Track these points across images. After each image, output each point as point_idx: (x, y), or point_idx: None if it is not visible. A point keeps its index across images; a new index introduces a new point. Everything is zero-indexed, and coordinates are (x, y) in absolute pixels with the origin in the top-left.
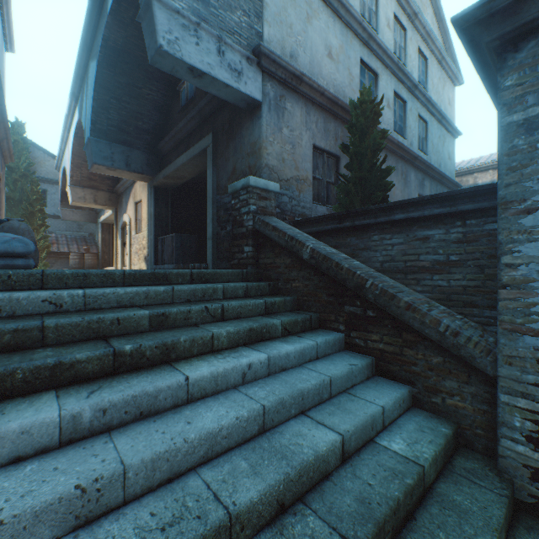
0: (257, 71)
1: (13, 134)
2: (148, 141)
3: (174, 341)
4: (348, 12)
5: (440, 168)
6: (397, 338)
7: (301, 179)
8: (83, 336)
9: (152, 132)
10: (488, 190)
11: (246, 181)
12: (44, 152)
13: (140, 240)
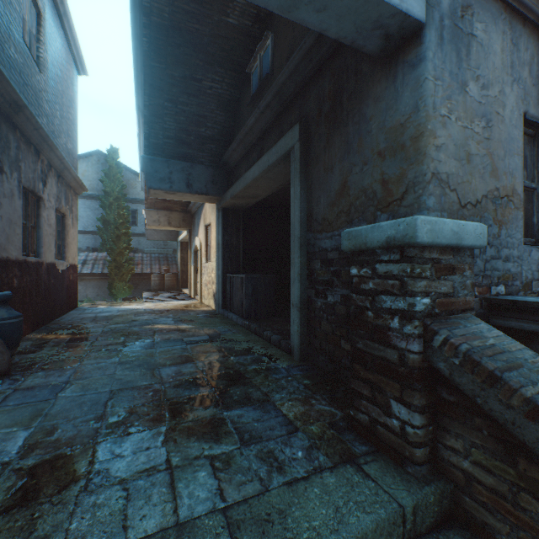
0: None
1: (109, 160)
2: (213, 152)
3: None
4: None
5: None
6: None
7: (501, 196)
8: None
9: (217, 139)
10: None
11: (401, 229)
12: (134, 174)
13: (209, 271)
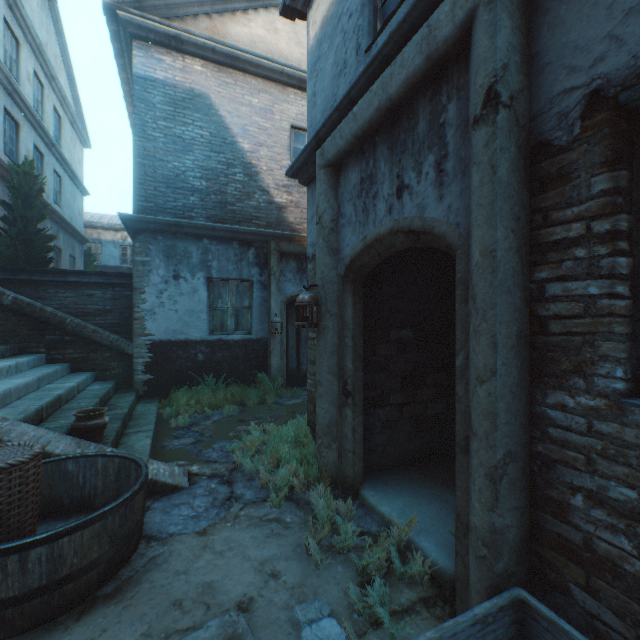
0: None
1: None
2: None
3: None
4: None
5: (73, 222)
6: (86, 349)
7: None
8: None
9: None
10: (127, 275)
11: None
12: None
13: None
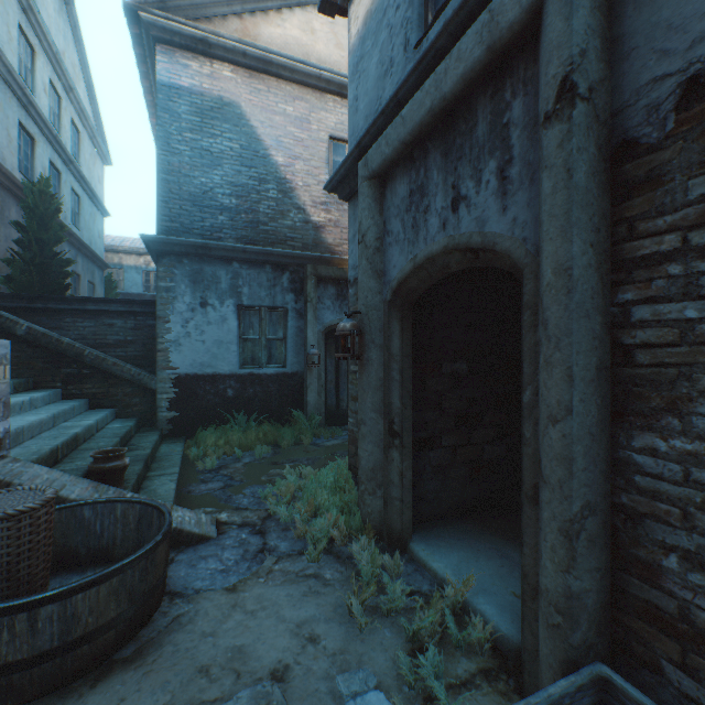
0: None
1: None
2: None
3: None
4: (11, 73)
5: (93, 245)
6: (106, 384)
7: None
8: None
9: None
10: (150, 303)
11: None
12: None
13: None
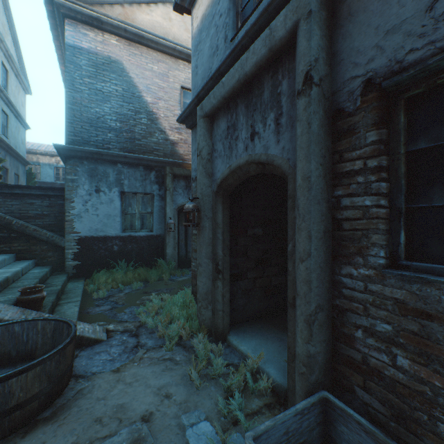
0: None
1: None
2: None
3: None
4: None
5: (18, 149)
6: (28, 243)
7: None
8: None
9: None
10: (60, 189)
11: None
12: None
13: None
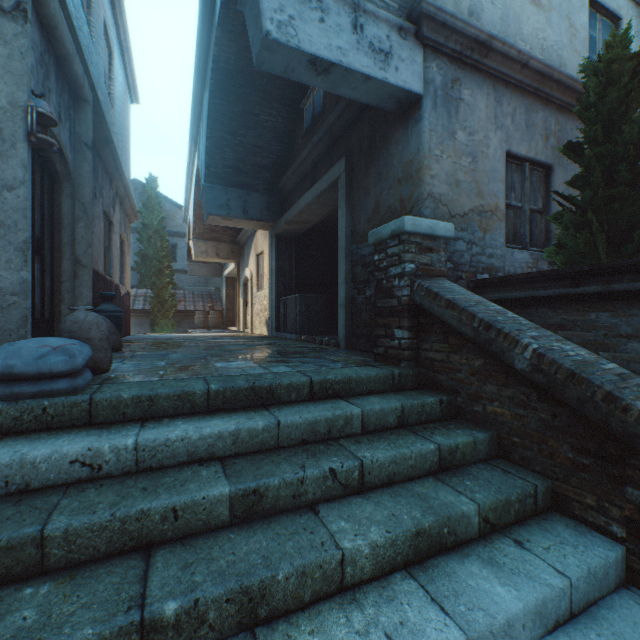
0: (414, 46)
1: (148, 190)
2: (268, 180)
3: (265, 581)
4: None
5: None
6: None
7: (486, 211)
8: (113, 546)
9: (272, 168)
10: None
11: (397, 225)
12: (174, 204)
13: (261, 299)
